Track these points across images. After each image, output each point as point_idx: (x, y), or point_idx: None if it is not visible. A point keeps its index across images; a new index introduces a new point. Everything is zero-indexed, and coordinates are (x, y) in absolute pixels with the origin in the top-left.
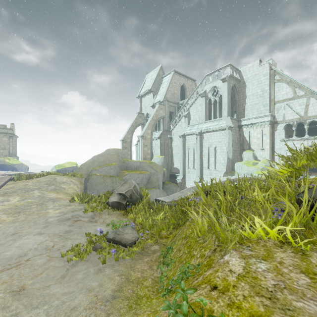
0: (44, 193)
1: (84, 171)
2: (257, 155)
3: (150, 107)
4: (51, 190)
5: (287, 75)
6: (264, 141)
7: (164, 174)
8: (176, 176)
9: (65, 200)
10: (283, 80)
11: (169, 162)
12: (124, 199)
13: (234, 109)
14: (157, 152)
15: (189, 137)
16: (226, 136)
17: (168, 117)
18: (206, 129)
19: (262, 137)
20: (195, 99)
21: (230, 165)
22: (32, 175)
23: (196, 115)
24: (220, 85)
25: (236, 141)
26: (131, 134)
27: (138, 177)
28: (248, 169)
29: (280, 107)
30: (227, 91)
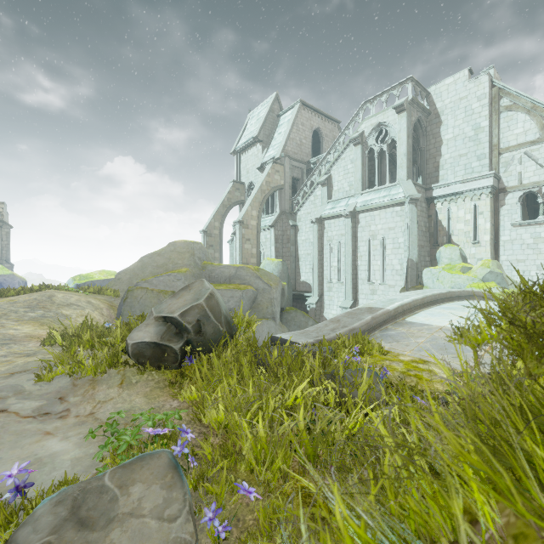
0: (5, 326)
1: (124, 284)
2: (466, 255)
3: (257, 170)
4: (30, 320)
5: (527, 95)
6: (480, 227)
7: (284, 292)
8: (304, 298)
9: (40, 341)
10: (518, 106)
11: (291, 272)
12: (176, 335)
13: (417, 167)
14: (269, 254)
15: (330, 222)
16: (404, 217)
17: (289, 187)
18: (364, 205)
19: (475, 220)
20: (343, 150)
21: (413, 273)
22: (7, 290)
23: (344, 180)
24: (392, 120)
25: (423, 228)
26: (221, 221)
27: (233, 296)
28: (453, 279)
29: (511, 159)
30: (406, 130)
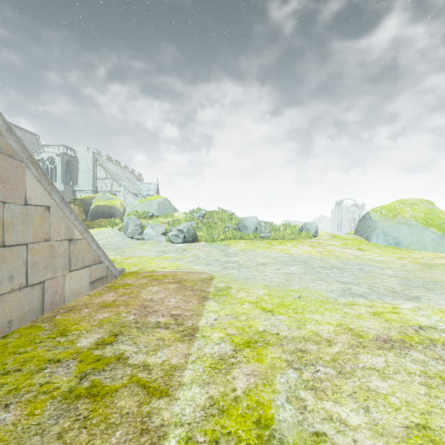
0: None
1: None
2: None
3: None
4: None
5: (103, 164)
6: None
7: None
8: None
9: None
10: (101, 166)
11: None
12: None
13: (70, 177)
14: None
15: None
16: None
17: None
18: None
19: None
20: None
21: None
22: None
23: None
24: (56, 158)
25: None
26: None
27: None
28: None
29: (100, 182)
30: (61, 164)
